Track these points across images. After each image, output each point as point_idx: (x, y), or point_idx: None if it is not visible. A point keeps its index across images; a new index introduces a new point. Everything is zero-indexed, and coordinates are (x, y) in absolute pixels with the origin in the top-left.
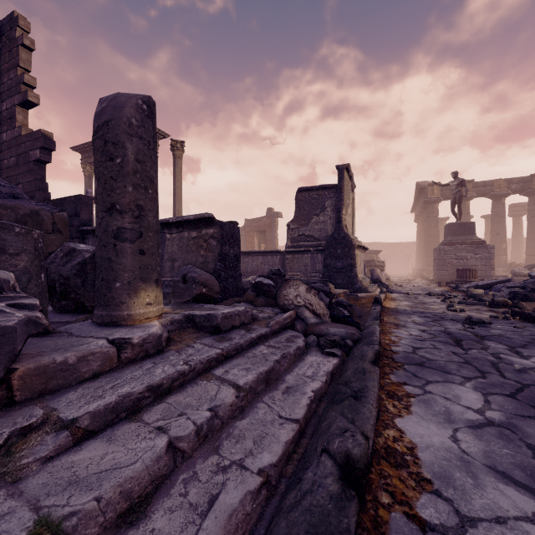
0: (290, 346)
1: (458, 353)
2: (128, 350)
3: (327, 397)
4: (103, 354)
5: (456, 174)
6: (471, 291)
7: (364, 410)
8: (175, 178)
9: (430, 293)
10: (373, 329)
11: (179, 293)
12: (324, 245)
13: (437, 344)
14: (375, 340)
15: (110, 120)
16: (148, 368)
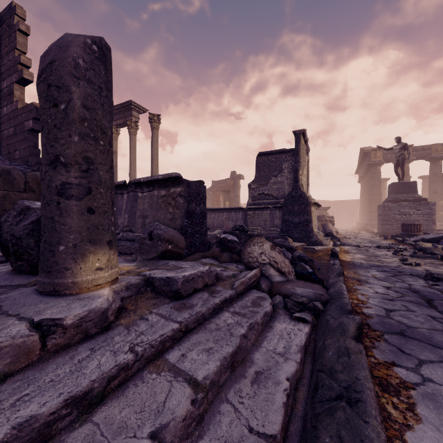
0: (257, 312)
1: (436, 317)
2: (57, 335)
3: (303, 382)
4: (15, 346)
5: (399, 139)
6: (420, 244)
7: (368, 430)
8: (153, 146)
9: (380, 246)
10: (339, 288)
11: (145, 250)
12: (283, 202)
13: (409, 305)
14: (347, 303)
15: (54, 61)
16: (80, 359)
